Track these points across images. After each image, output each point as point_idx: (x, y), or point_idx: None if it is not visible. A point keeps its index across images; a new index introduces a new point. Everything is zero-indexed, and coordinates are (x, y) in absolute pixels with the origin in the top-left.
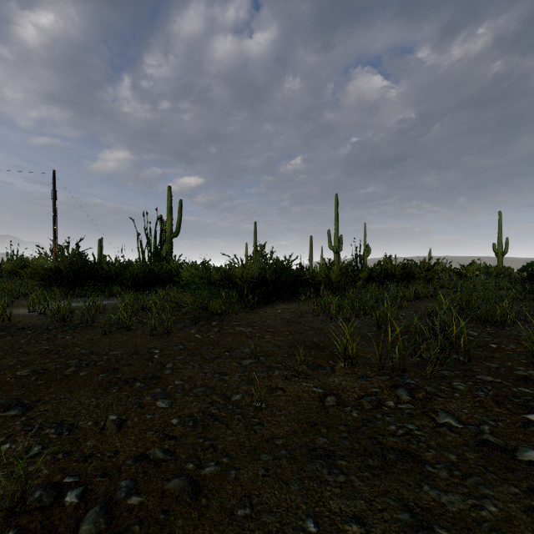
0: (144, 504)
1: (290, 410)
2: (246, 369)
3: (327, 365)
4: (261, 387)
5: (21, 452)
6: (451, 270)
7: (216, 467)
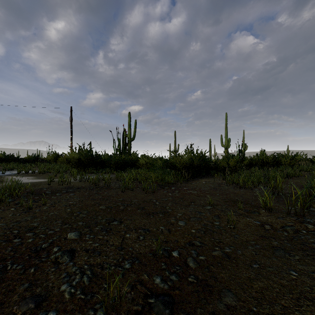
0: (207, 260)
1: (248, 230)
2: (210, 210)
3: (253, 211)
4: (225, 219)
5: (136, 238)
6: (307, 159)
7: (230, 249)
